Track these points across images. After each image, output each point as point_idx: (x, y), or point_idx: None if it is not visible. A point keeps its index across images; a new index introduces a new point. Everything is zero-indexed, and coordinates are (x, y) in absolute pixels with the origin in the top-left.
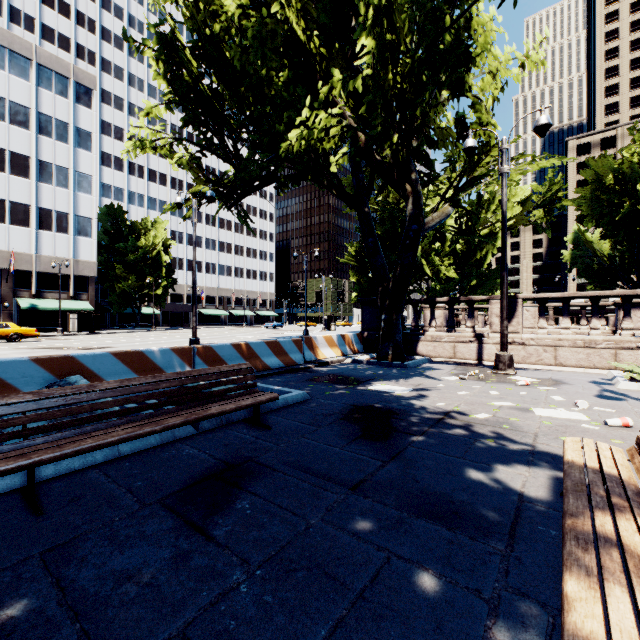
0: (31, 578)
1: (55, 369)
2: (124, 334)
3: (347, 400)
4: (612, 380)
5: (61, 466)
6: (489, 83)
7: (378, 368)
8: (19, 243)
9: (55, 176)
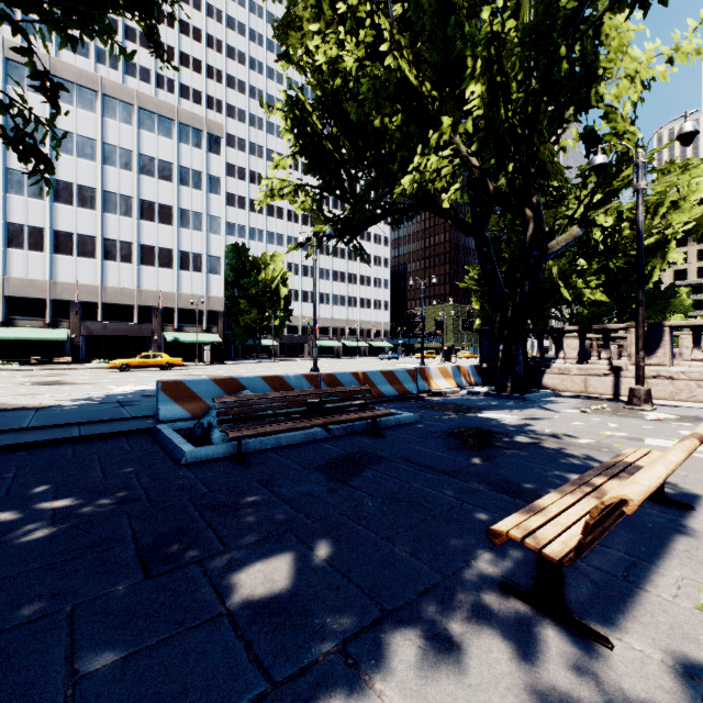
0: (257, 489)
1: (225, 387)
2: (248, 365)
3: (454, 423)
4: None
5: (248, 446)
6: (625, 89)
7: (494, 400)
8: (165, 284)
9: (192, 221)
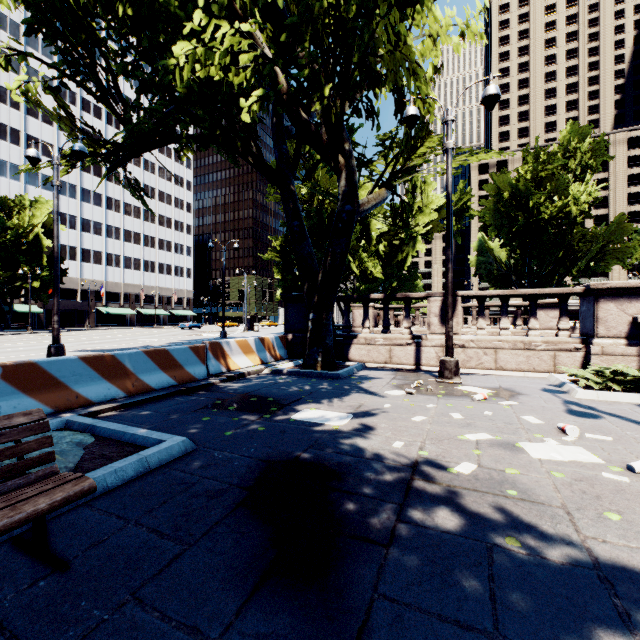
0: None
1: None
2: None
3: (257, 448)
4: (562, 387)
5: None
6: (430, 50)
7: (305, 380)
8: None
9: None
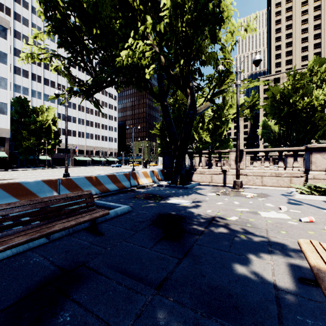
0: None
1: None
2: (27, 171)
3: (155, 210)
4: (291, 193)
5: None
6: (229, 38)
7: (172, 189)
8: None
9: None
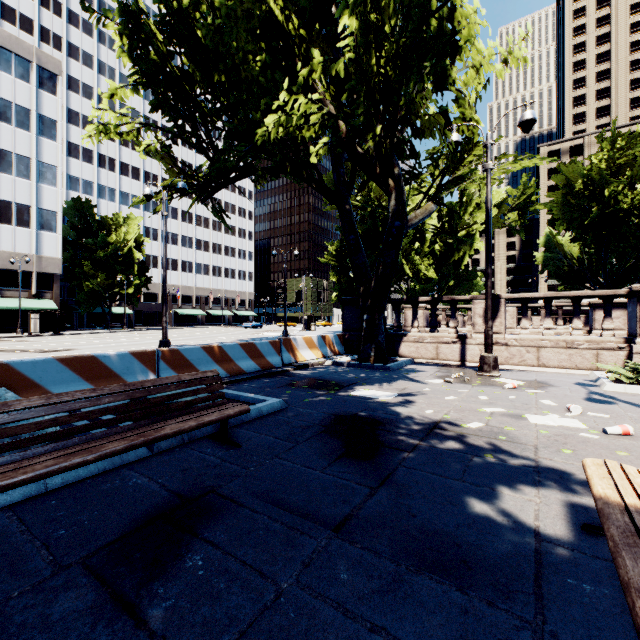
0: None
1: None
2: (92, 335)
3: (328, 408)
4: (596, 381)
5: None
6: (473, 78)
7: (360, 371)
8: None
9: (15, 166)
